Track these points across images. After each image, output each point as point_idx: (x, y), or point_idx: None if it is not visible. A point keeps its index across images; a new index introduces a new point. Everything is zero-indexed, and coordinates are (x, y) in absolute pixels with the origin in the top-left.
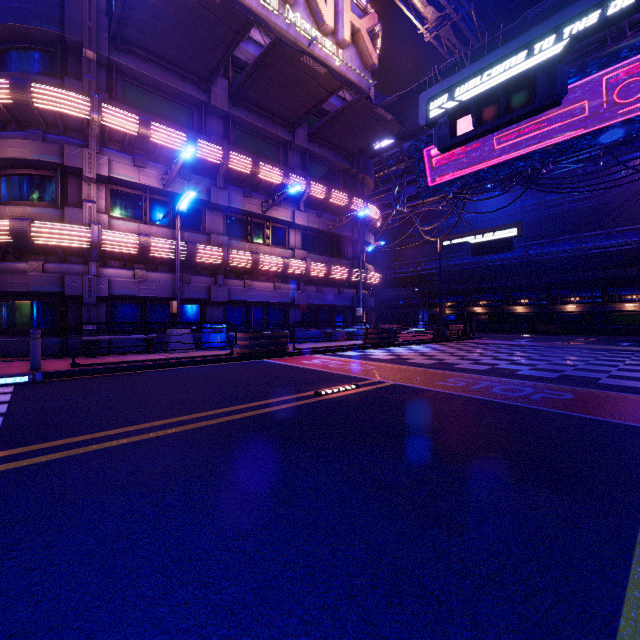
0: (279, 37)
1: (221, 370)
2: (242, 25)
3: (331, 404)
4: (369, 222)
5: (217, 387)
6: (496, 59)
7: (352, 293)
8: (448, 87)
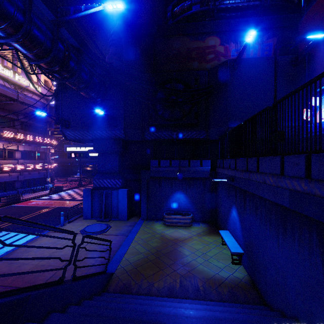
0: (12, 82)
1: (2, 211)
2: (3, 99)
3: (44, 213)
4: (52, 144)
5: (10, 215)
6: (78, 146)
7: (44, 172)
8: (70, 146)
